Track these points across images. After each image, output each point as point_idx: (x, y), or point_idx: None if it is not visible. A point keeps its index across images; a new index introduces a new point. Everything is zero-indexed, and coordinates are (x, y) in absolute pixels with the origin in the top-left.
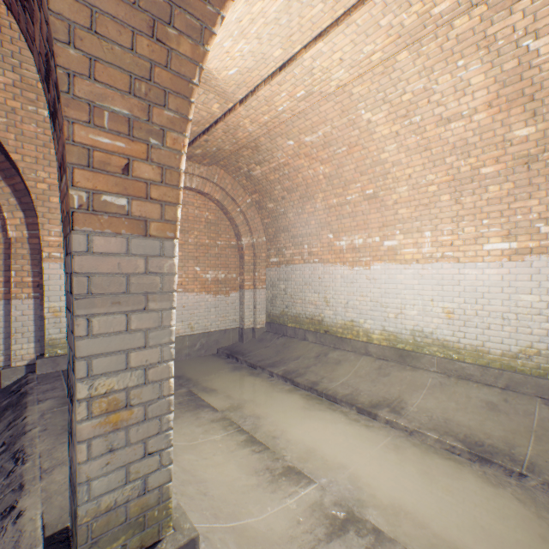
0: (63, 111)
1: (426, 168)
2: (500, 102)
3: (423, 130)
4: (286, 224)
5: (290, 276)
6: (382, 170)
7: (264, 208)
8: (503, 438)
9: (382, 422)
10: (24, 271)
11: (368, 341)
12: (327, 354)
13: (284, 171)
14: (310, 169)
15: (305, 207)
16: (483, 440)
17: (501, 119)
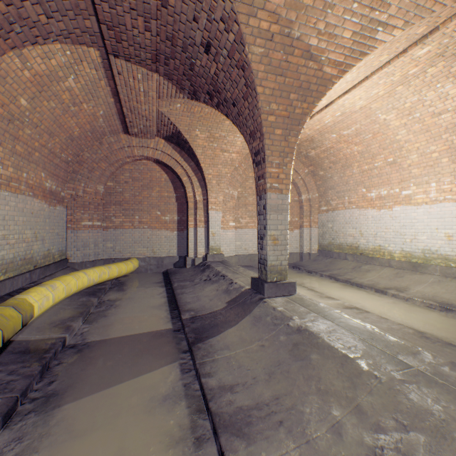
0: (266, 165)
1: (429, 142)
2: None
3: (422, 121)
4: (332, 184)
5: (335, 218)
6: (397, 146)
7: (316, 174)
8: None
9: (389, 296)
10: (201, 215)
11: (391, 259)
12: (360, 267)
13: (330, 151)
14: (348, 149)
15: (345, 172)
16: (453, 303)
17: None
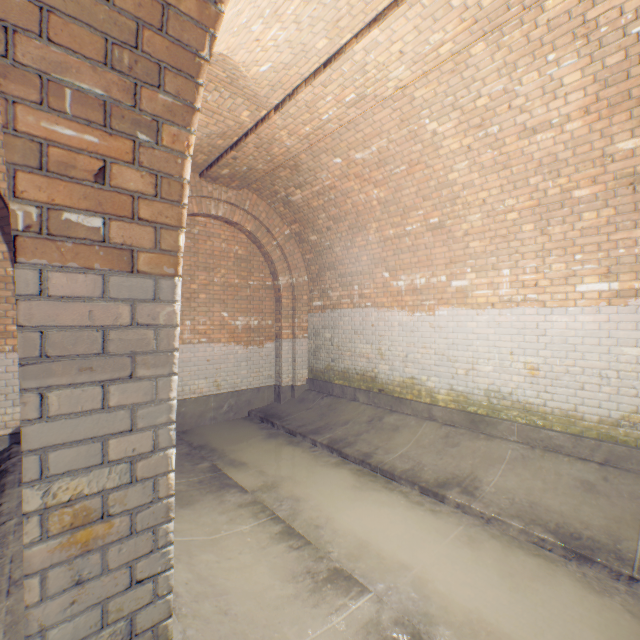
0: None
1: (505, 191)
2: (600, 107)
3: (501, 144)
4: (332, 260)
5: (337, 323)
6: (449, 193)
7: (306, 240)
8: (605, 529)
9: (451, 506)
10: (8, 318)
11: (432, 403)
12: (382, 418)
13: (330, 195)
14: (362, 193)
15: (355, 239)
16: (580, 531)
17: (600, 129)
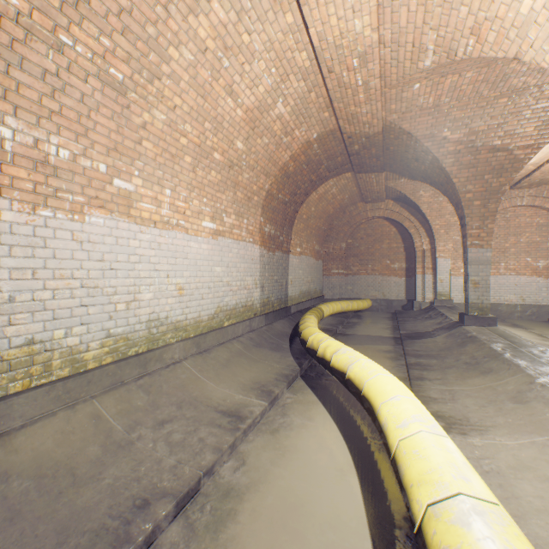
0: (466, 229)
1: None
2: None
3: None
4: None
5: None
6: None
7: None
8: None
9: None
10: (428, 263)
11: None
12: None
13: None
14: None
15: None
16: None
17: None
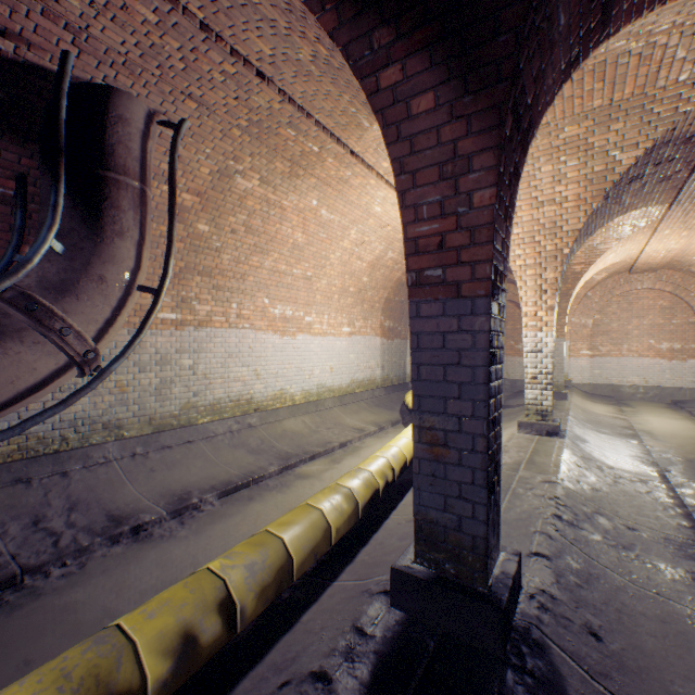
0: None
1: None
2: None
3: None
4: None
5: None
6: None
7: None
8: None
9: None
10: None
11: None
12: None
13: None
14: None
15: None
16: None
17: None
